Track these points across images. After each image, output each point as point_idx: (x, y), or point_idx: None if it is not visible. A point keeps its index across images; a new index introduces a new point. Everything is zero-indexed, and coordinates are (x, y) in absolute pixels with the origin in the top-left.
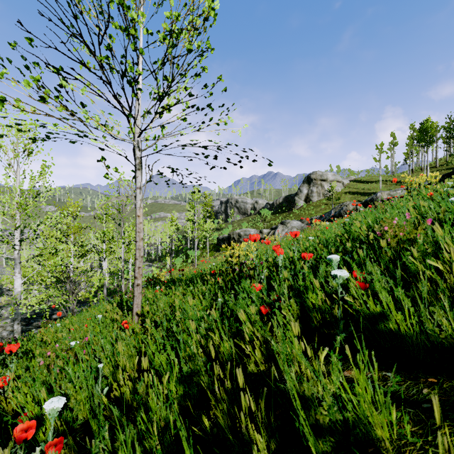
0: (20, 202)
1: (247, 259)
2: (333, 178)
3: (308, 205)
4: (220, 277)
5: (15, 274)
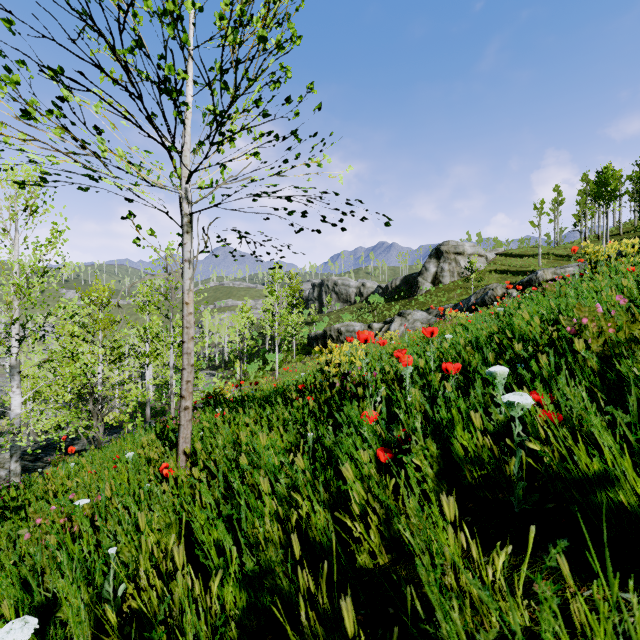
0: (18, 284)
1: (352, 368)
2: (472, 250)
3: (437, 289)
4: (312, 396)
5: (13, 389)
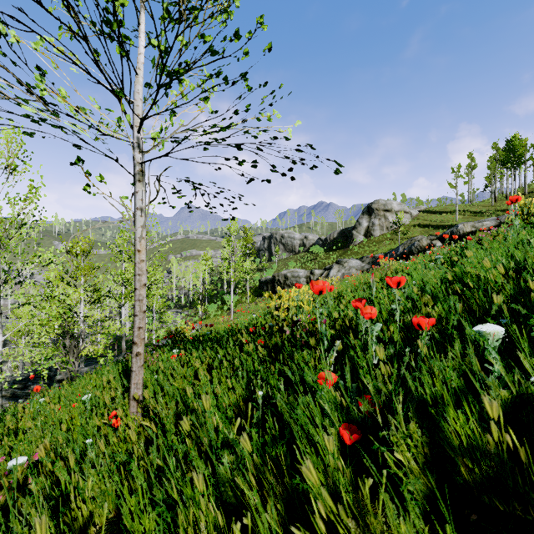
0: None
1: (301, 312)
2: (398, 208)
3: (369, 240)
4: (262, 339)
5: None
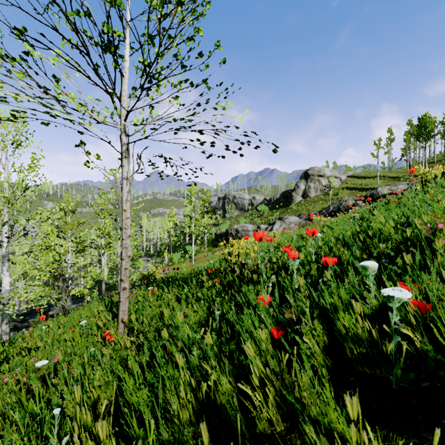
0: (7, 196)
1: (248, 258)
2: (330, 174)
3: (306, 200)
4: (218, 278)
5: (3, 272)
